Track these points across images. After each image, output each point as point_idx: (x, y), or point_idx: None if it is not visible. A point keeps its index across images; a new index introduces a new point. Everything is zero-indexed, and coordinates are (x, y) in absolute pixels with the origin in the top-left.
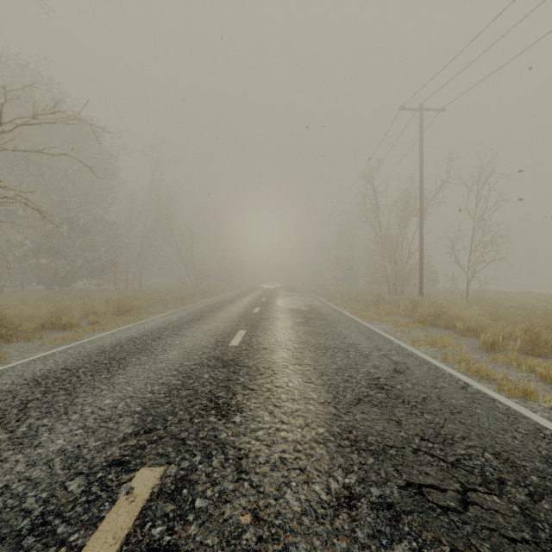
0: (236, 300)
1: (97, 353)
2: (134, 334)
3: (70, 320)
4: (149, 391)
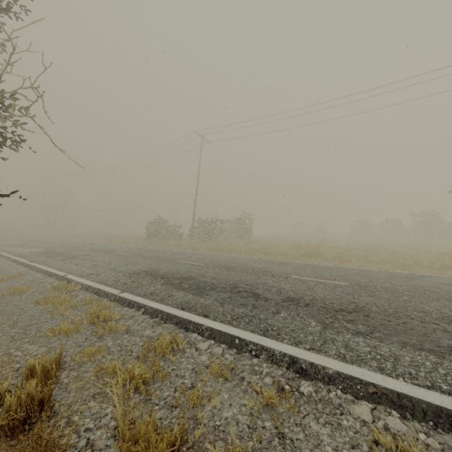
0: None
1: None
2: None
3: None
4: None
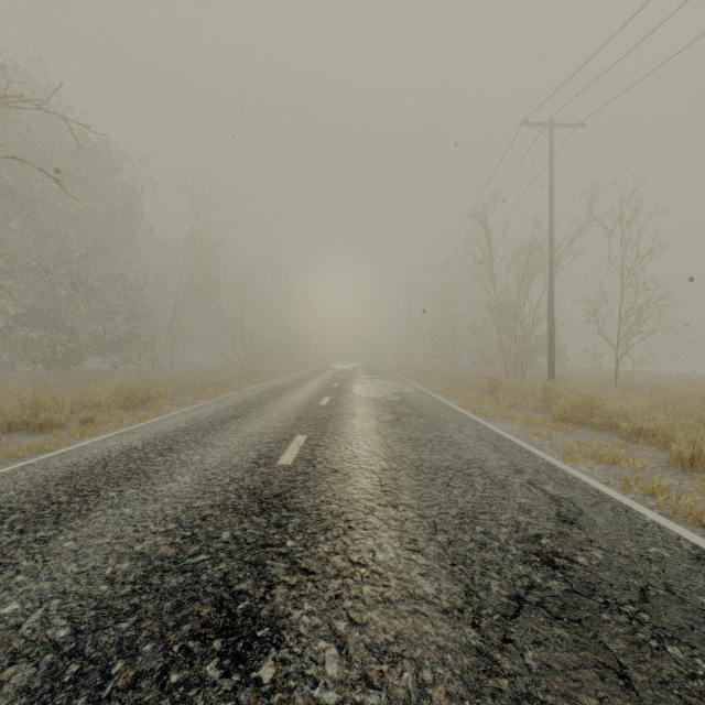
0: (298, 386)
1: (59, 478)
2: (135, 441)
3: (50, 417)
4: (107, 575)
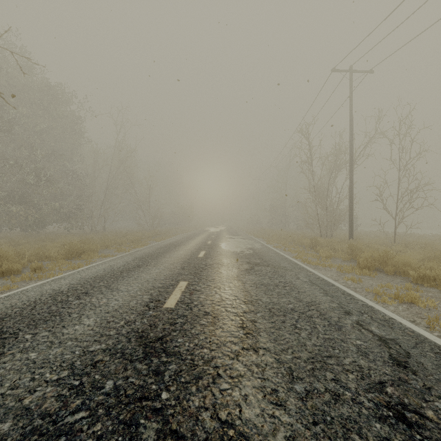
0: (184, 243)
1: None
2: (63, 286)
3: (10, 266)
4: None
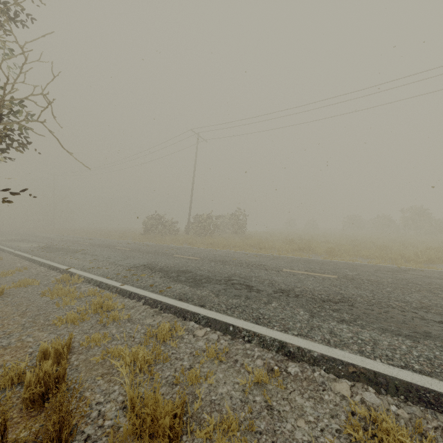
0: None
1: None
2: None
3: None
4: None
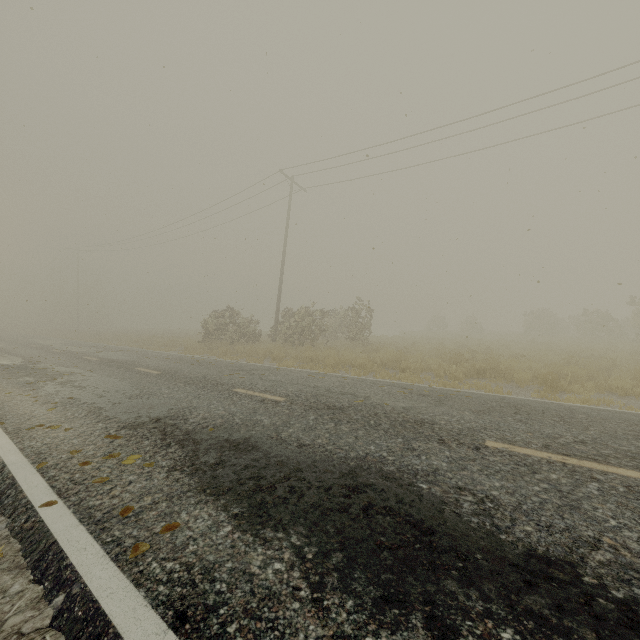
0: None
1: None
2: None
3: None
4: None
